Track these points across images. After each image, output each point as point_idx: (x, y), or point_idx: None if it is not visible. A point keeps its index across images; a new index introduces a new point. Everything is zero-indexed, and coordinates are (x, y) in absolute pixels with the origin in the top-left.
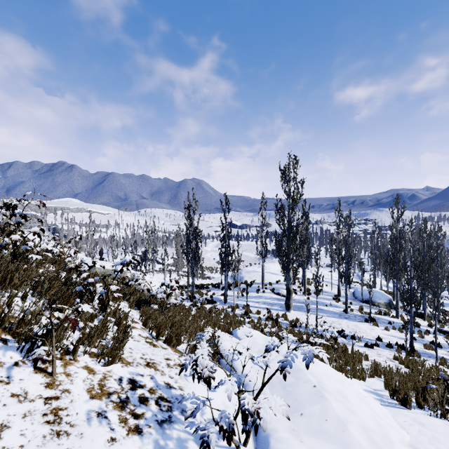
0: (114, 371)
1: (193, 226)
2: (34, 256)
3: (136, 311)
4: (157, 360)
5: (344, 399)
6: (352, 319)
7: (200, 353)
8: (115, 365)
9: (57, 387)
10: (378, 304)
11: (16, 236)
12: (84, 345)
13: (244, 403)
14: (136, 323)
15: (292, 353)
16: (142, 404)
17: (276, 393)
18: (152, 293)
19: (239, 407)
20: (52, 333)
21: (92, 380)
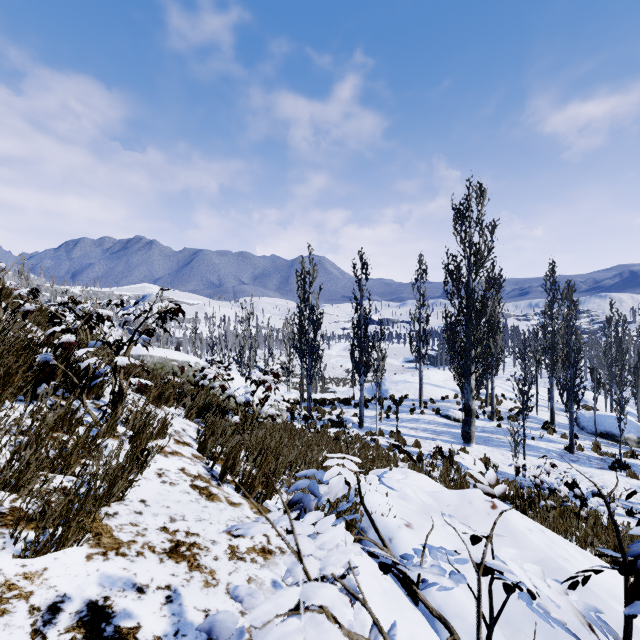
0: (49, 574)
1: (310, 304)
2: None
3: (197, 426)
4: (205, 538)
5: None
6: (585, 464)
7: None
8: (66, 554)
9: None
10: (626, 441)
11: None
12: None
13: None
14: (185, 446)
15: None
16: None
17: None
18: (228, 393)
19: None
20: None
21: None
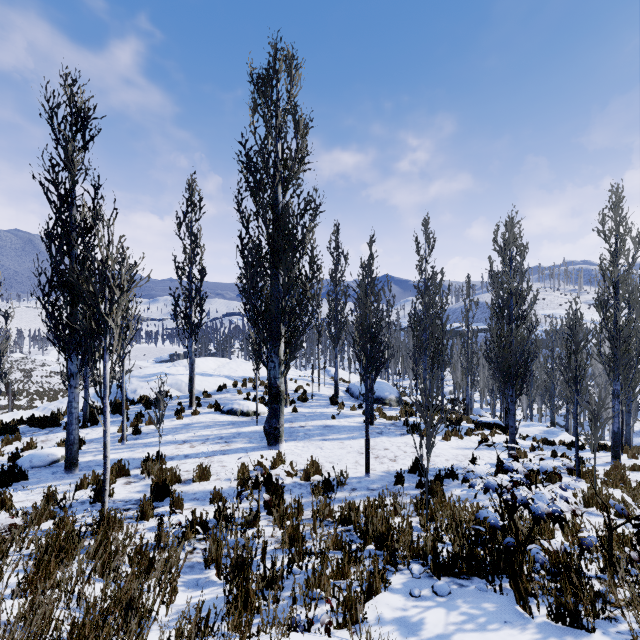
0: None
1: None
2: None
3: None
4: None
5: None
6: (390, 433)
7: None
8: None
9: None
10: (390, 402)
11: None
12: None
13: None
14: None
15: None
16: None
17: None
18: None
19: None
20: None
21: None
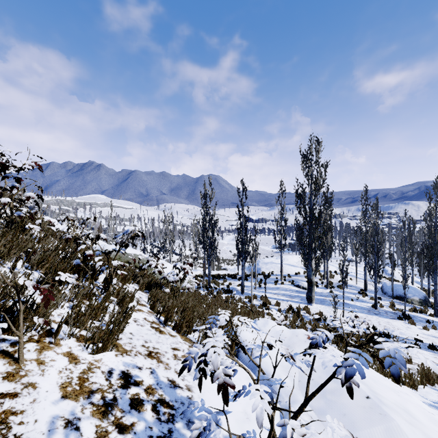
0: (103, 361)
1: (210, 214)
2: (31, 226)
3: (146, 294)
4: (162, 350)
5: (413, 419)
6: (383, 316)
7: (211, 345)
8: (107, 353)
9: (19, 379)
10: (411, 301)
11: (6, 198)
12: (68, 326)
13: (284, 432)
14: (143, 306)
15: (361, 352)
16: (134, 409)
17: (312, 401)
18: (163, 275)
19: (272, 430)
20: (19, 307)
21: (71, 372)
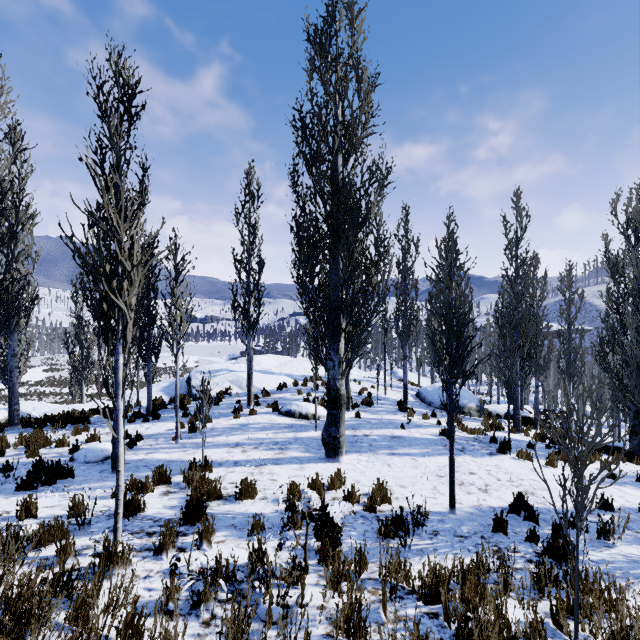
0: None
1: None
2: None
3: None
4: None
5: None
6: (474, 451)
7: None
8: None
9: None
10: (469, 411)
11: None
12: None
13: None
14: None
15: None
16: None
17: None
18: None
19: None
20: None
21: None
